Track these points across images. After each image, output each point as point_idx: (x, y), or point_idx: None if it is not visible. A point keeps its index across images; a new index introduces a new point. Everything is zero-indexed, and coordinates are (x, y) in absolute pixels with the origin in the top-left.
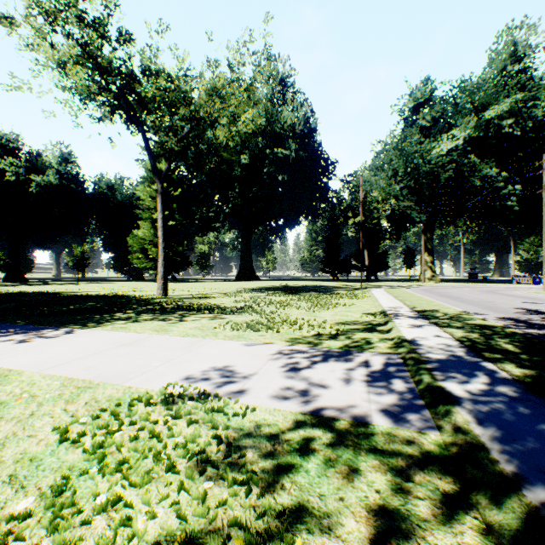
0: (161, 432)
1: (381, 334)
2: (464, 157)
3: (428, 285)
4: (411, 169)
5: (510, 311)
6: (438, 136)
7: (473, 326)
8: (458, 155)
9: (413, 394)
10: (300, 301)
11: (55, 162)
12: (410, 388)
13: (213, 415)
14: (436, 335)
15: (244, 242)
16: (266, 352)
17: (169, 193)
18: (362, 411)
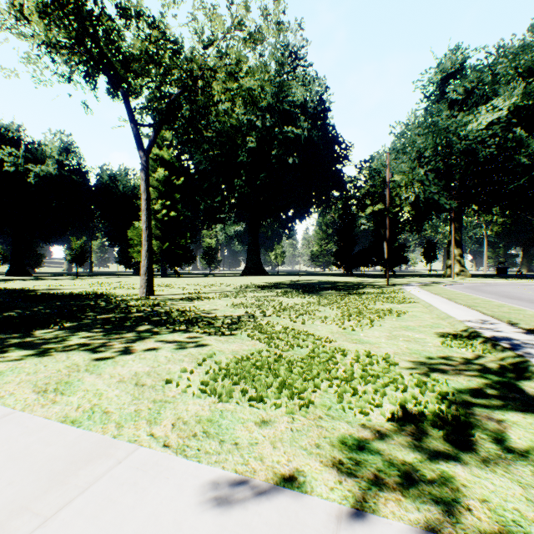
0: None
1: None
2: (507, 132)
3: (465, 282)
4: (442, 147)
5: None
6: (474, 109)
7: None
8: (500, 129)
9: None
10: (321, 305)
11: (56, 152)
12: None
13: None
14: None
15: (251, 234)
16: None
17: (172, 182)
18: None
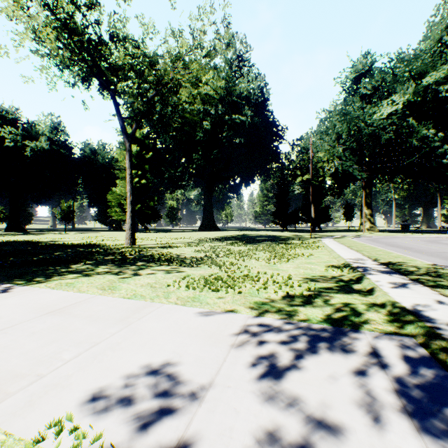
0: None
1: (363, 296)
2: (403, 121)
3: (371, 235)
4: (354, 131)
5: None
6: (379, 102)
7: None
8: (397, 118)
9: None
10: (258, 251)
11: (47, 130)
12: None
13: None
14: (438, 302)
15: (206, 198)
16: (226, 329)
17: (142, 156)
18: None
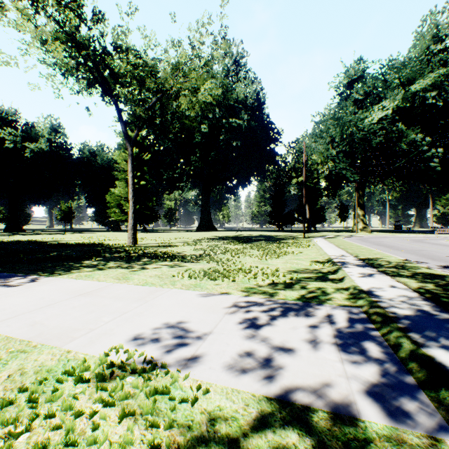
0: (82, 432)
1: (335, 283)
2: (393, 125)
3: (362, 235)
4: (347, 135)
5: (447, 259)
6: (370, 107)
7: (422, 275)
8: (387, 123)
9: (396, 366)
10: (252, 249)
11: (46, 132)
12: (388, 356)
13: (154, 405)
14: (391, 286)
15: (204, 198)
16: (222, 304)
17: (141, 158)
18: (342, 395)
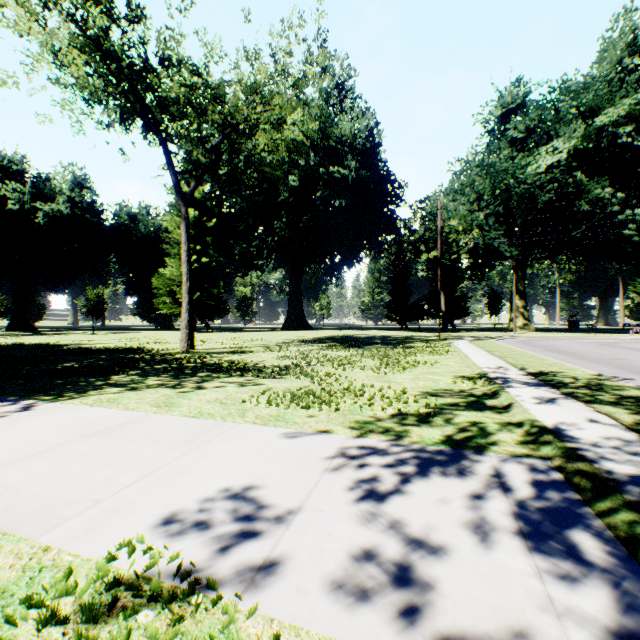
0: None
1: (497, 414)
2: (568, 176)
3: (523, 336)
4: (501, 190)
5: None
6: (535, 150)
7: (634, 401)
8: (560, 172)
9: None
10: (364, 357)
11: (67, 187)
12: (622, 563)
13: None
14: (590, 420)
15: (293, 283)
16: (319, 451)
17: (202, 224)
18: None
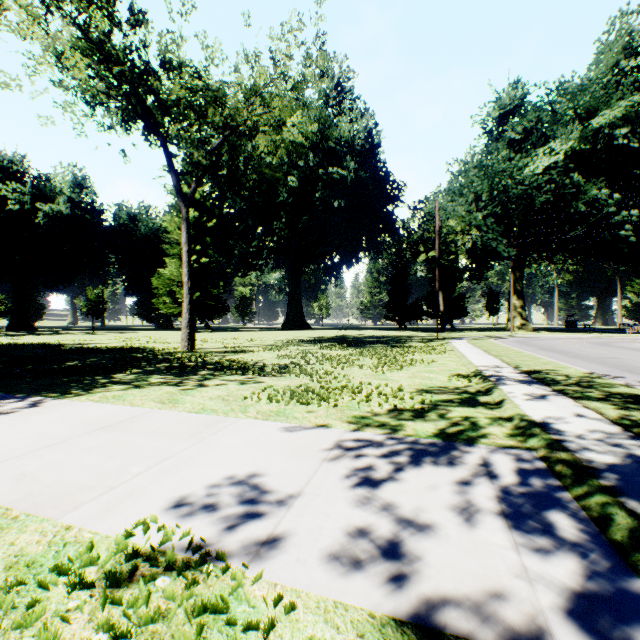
0: None
1: (489, 409)
2: (565, 177)
3: (520, 336)
4: (498, 191)
5: None
6: (532, 151)
7: (621, 397)
8: (558, 173)
9: (608, 557)
10: (362, 356)
11: (67, 188)
12: (593, 538)
13: (197, 638)
14: (577, 414)
15: (292, 283)
16: (318, 443)
17: (202, 224)
18: (525, 616)
